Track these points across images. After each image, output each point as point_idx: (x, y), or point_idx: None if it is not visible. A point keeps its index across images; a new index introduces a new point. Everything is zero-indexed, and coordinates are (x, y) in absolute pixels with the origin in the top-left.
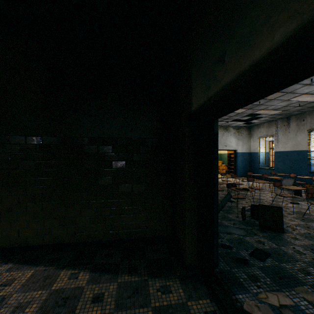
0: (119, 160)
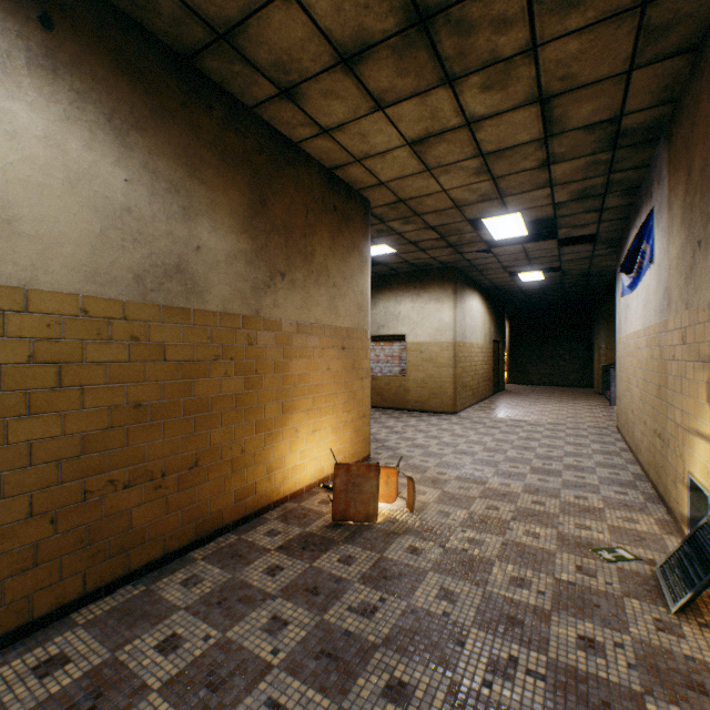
0: (567, 356)
